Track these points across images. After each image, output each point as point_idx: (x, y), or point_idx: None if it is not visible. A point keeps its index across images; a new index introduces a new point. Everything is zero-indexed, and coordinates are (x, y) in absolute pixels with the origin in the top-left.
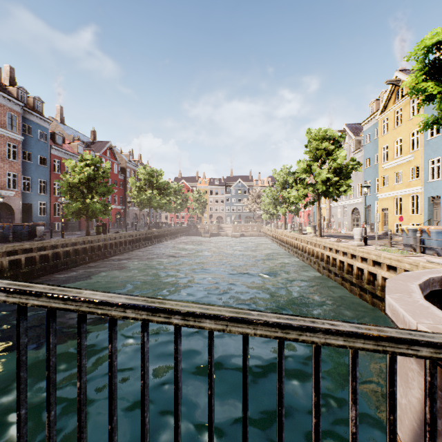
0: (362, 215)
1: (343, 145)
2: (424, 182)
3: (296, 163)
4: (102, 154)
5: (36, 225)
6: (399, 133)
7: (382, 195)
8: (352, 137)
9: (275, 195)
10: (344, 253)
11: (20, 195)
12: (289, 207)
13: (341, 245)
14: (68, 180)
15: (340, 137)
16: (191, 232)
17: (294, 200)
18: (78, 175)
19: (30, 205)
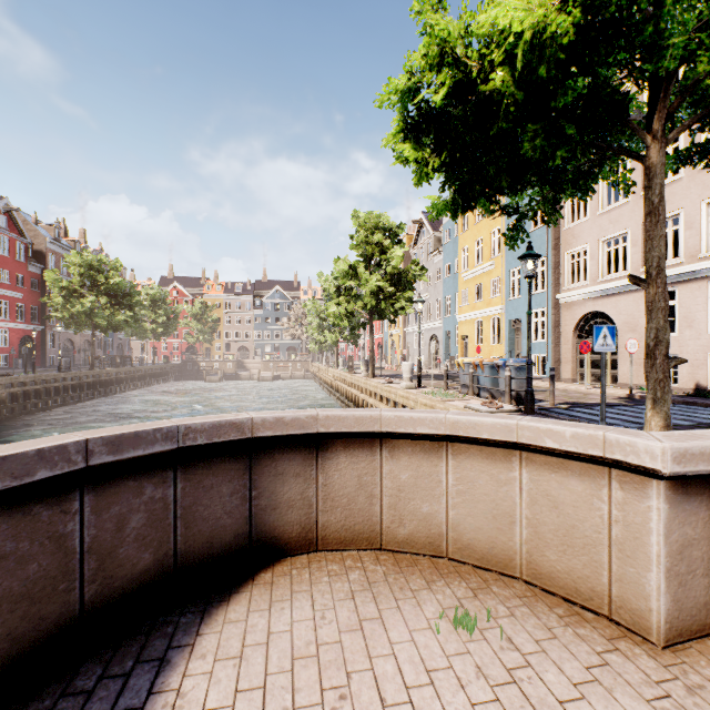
0: (441, 345)
1: (420, 242)
2: (505, 300)
3: (334, 262)
4: None
5: None
6: (480, 231)
7: (462, 316)
8: (430, 231)
9: (322, 312)
10: (389, 400)
11: None
12: (343, 332)
13: (384, 388)
14: None
15: (398, 228)
16: (188, 373)
17: (336, 320)
18: None
19: None
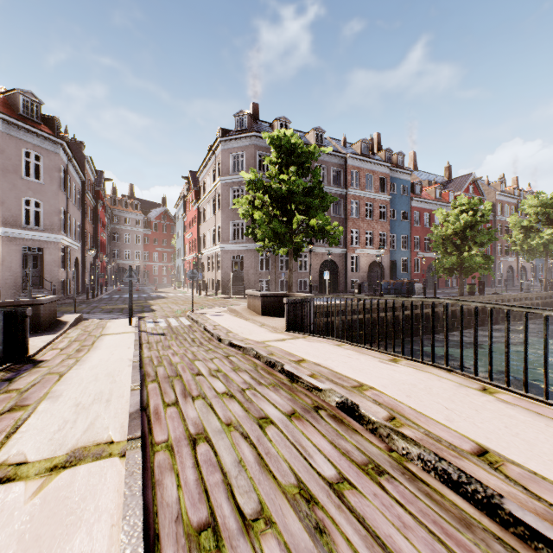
0: None
1: None
2: None
3: None
4: (462, 192)
5: (411, 282)
6: None
7: None
8: None
9: None
10: None
11: (387, 253)
12: None
13: None
14: (439, 233)
15: None
16: None
17: None
18: (451, 225)
19: (394, 262)
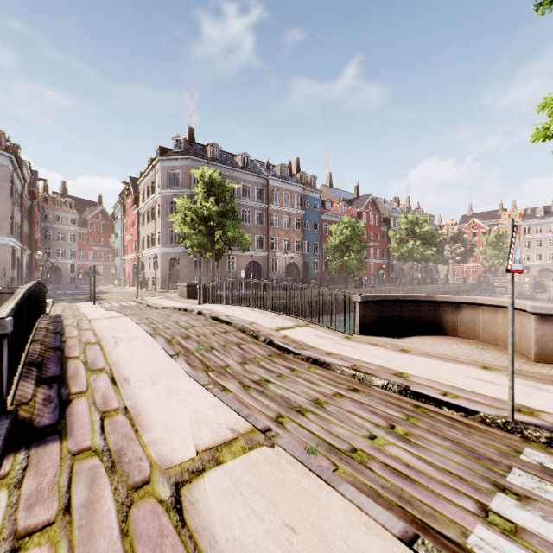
0: None
1: None
2: None
3: None
4: (363, 209)
5: (311, 279)
6: None
7: None
8: None
9: None
10: None
11: (302, 256)
12: None
13: None
14: (331, 242)
15: None
16: (482, 292)
17: None
18: (338, 237)
19: (308, 263)
